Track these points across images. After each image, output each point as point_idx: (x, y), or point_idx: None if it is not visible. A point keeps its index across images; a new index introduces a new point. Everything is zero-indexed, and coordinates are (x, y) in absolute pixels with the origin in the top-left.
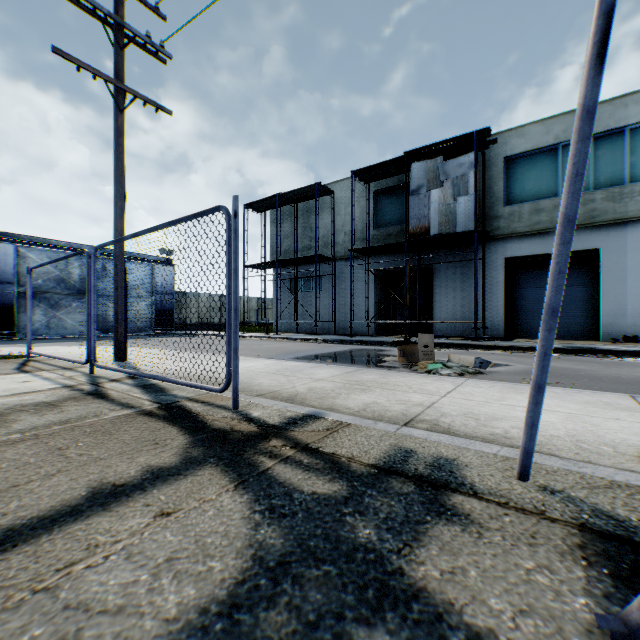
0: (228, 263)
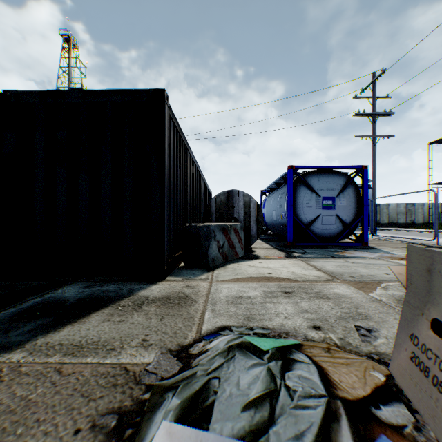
0: (433, 205)
